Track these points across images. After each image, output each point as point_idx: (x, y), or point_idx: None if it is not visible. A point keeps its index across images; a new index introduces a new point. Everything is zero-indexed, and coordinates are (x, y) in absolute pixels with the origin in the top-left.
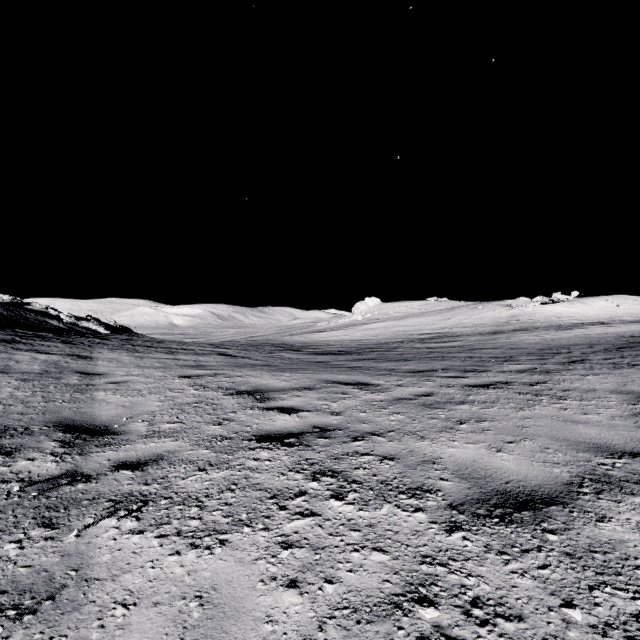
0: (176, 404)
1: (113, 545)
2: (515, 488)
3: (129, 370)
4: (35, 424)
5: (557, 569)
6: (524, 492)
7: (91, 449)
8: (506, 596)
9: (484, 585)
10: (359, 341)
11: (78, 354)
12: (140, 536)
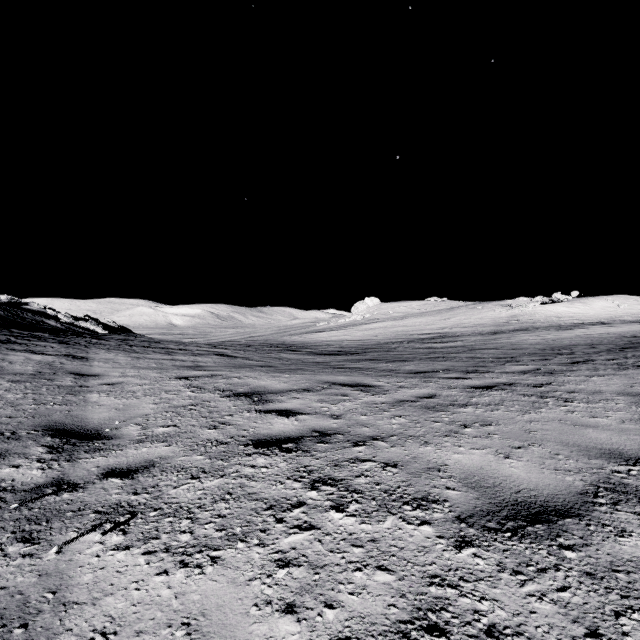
0: (171, 407)
1: (96, 563)
2: (526, 498)
3: (125, 371)
4: (23, 428)
5: (578, 591)
6: (536, 503)
7: (80, 455)
8: (524, 624)
9: (499, 610)
10: (359, 341)
11: (74, 355)
12: (126, 552)
